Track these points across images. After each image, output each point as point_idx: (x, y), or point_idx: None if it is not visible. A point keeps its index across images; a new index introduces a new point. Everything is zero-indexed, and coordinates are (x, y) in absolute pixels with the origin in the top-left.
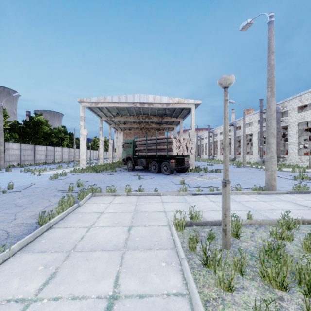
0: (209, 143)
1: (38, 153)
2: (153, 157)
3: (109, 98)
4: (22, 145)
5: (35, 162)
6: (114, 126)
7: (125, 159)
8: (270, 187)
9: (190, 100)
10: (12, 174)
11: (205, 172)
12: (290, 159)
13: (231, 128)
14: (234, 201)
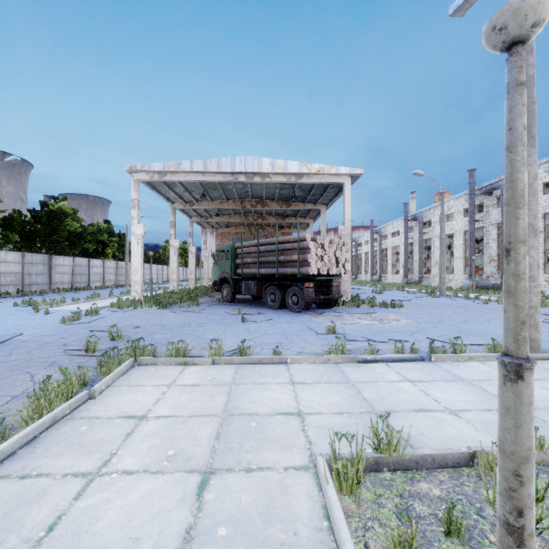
0: (372, 252)
1: (57, 271)
2: (271, 278)
3: (186, 164)
4: (25, 255)
5: (51, 287)
6: (198, 219)
7: (217, 282)
8: None
9: (341, 168)
10: None
11: (372, 306)
12: None
13: (413, 225)
14: (459, 380)
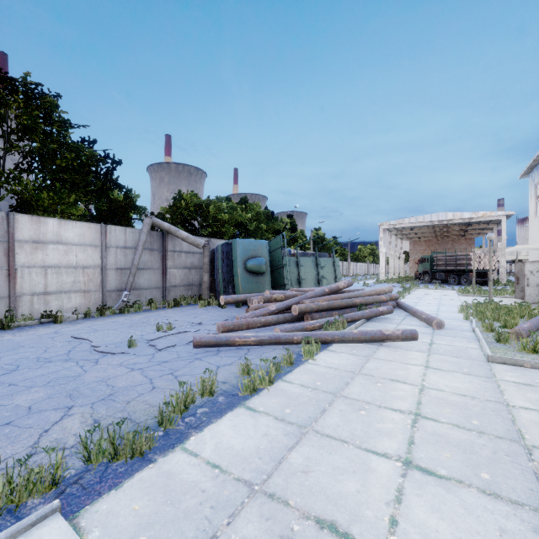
0: None
1: None
2: (453, 271)
3: (407, 220)
4: None
5: None
6: (401, 236)
7: (421, 273)
8: None
9: (498, 212)
10: None
11: None
12: None
13: None
14: None
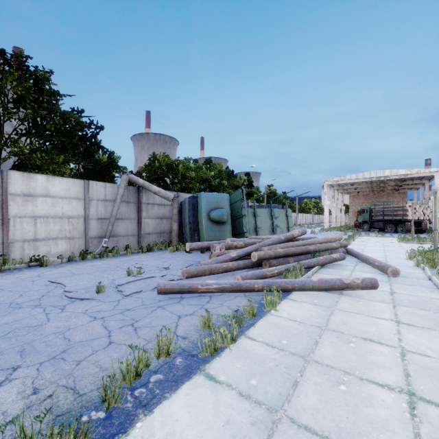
0: None
1: None
2: (390, 221)
3: (348, 177)
4: None
5: None
6: (342, 191)
7: (360, 222)
8: None
9: (432, 169)
10: None
11: None
12: None
13: None
14: None
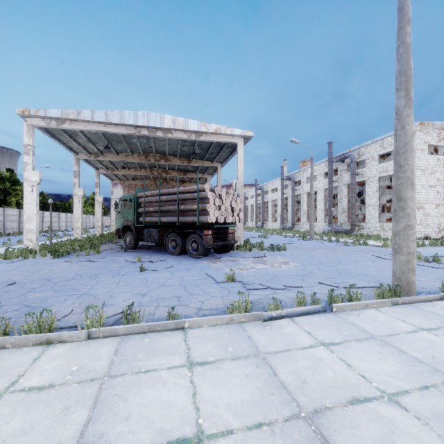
0: (256, 204)
1: None
2: (173, 226)
3: (87, 113)
4: None
5: None
6: (105, 171)
7: (120, 229)
8: (405, 287)
9: (235, 130)
10: None
11: (262, 250)
12: (369, 227)
13: (288, 183)
14: (370, 337)
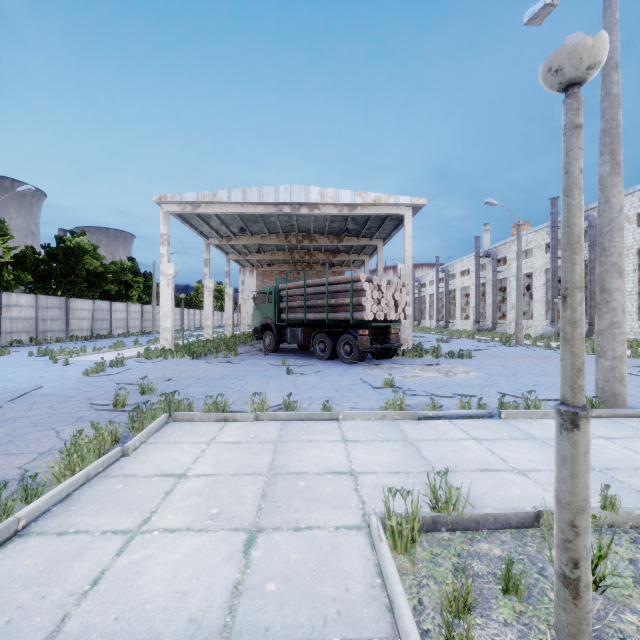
0: (437, 294)
1: (76, 316)
2: (321, 324)
3: (223, 194)
4: (39, 298)
5: (68, 334)
6: (236, 257)
7: (258, 328)
8: (610, 399)
9: (401, 197)
10: (9, 361)
11: (437, 357)
12: None
13: (486, 262)
14: (531, 438)
